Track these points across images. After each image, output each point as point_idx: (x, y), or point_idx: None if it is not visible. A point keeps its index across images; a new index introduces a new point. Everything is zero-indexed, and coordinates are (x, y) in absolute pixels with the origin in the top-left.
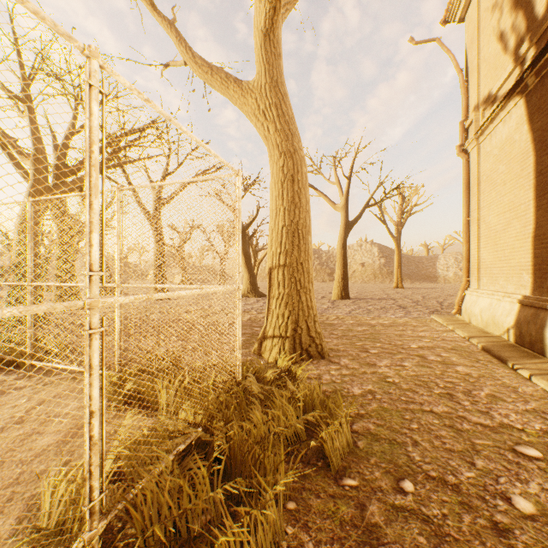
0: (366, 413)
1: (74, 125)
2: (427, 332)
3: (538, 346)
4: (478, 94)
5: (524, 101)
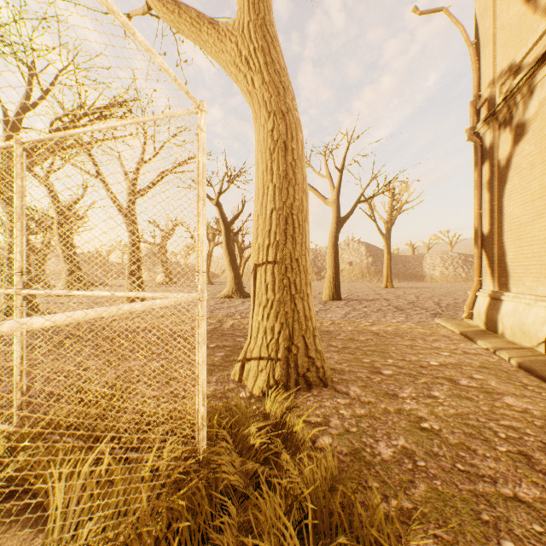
0: (414, 509)
1: (28, 100)
2: (441, 342)
3: None
4: (493, 68)
5: None
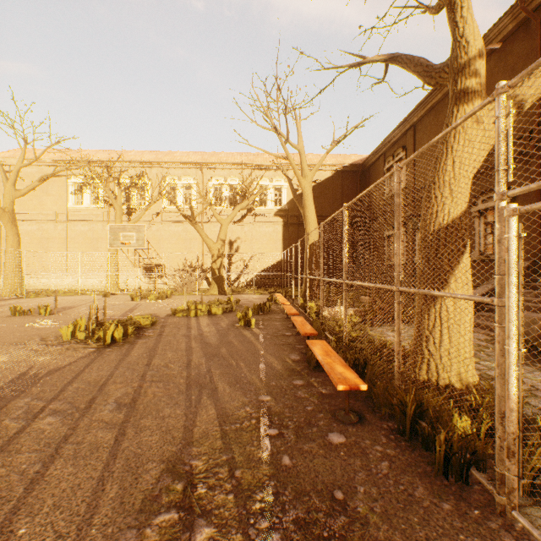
0: None
1: None
2: None
3: (52, 287)
4: None
5: (41, 225)
